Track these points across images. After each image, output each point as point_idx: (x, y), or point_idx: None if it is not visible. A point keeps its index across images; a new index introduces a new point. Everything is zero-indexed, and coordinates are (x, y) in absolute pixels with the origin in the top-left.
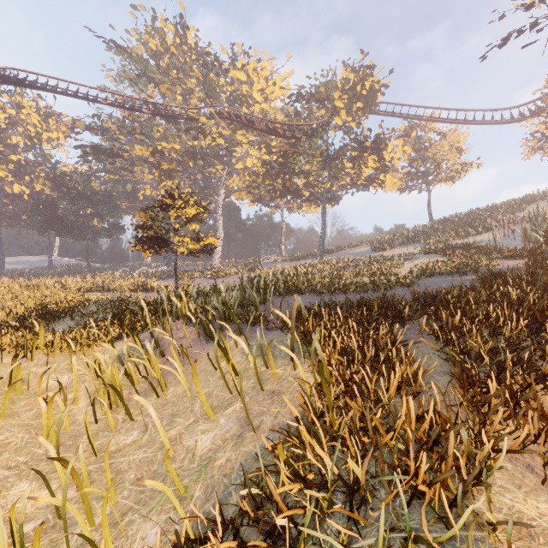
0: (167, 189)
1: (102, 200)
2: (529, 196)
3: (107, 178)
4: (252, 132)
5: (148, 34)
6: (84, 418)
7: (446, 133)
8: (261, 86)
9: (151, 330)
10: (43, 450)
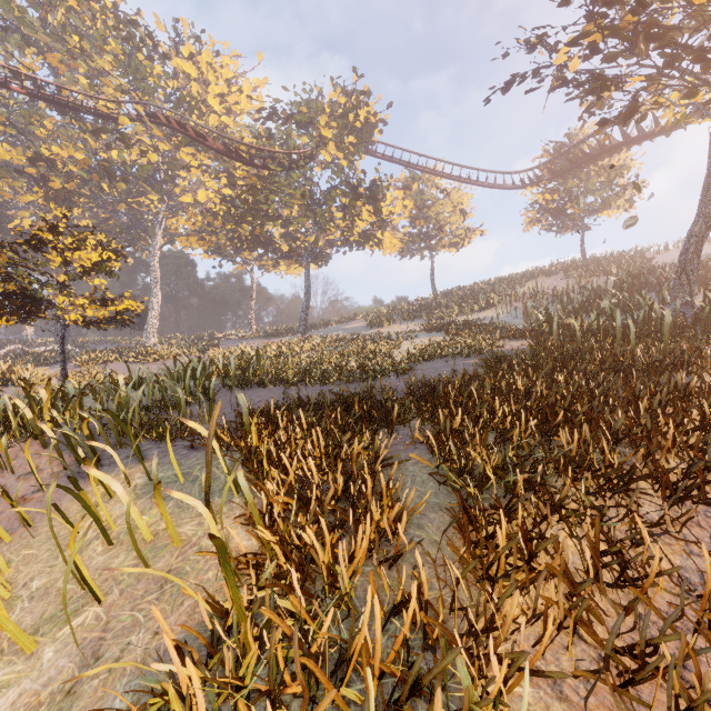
0: None
1: None
2: (529, 272)
3: None
4: (205, 152)
5: None
6: None
7: (450, 191)
8: (220, 89)
9: None
10: None
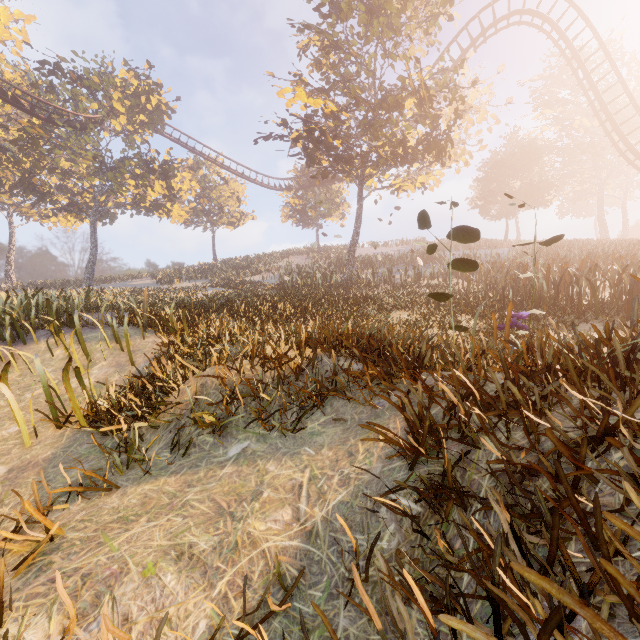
0: None
1: None
2: (286, 251)
3: None
4: None
5: None
6: None
7: (229, 180)
8: None
9: None
10: None
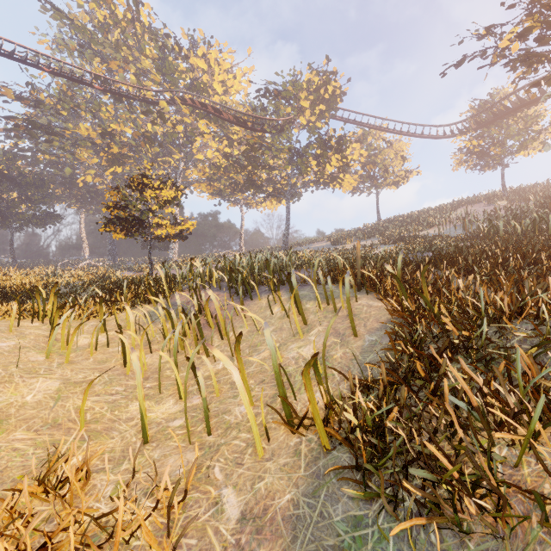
0: (114, 176)
1: (32, 184)
2: (456, 202)
3: (41, 158)
4: (214, 122)
5: (95, 3)
6: (152, 361)
7: (392, 142)
8: (222, 77)
9: (169, 297)
10: (133, 382)
